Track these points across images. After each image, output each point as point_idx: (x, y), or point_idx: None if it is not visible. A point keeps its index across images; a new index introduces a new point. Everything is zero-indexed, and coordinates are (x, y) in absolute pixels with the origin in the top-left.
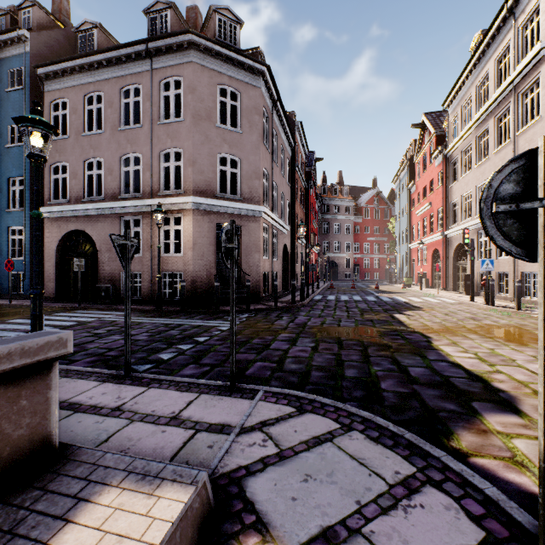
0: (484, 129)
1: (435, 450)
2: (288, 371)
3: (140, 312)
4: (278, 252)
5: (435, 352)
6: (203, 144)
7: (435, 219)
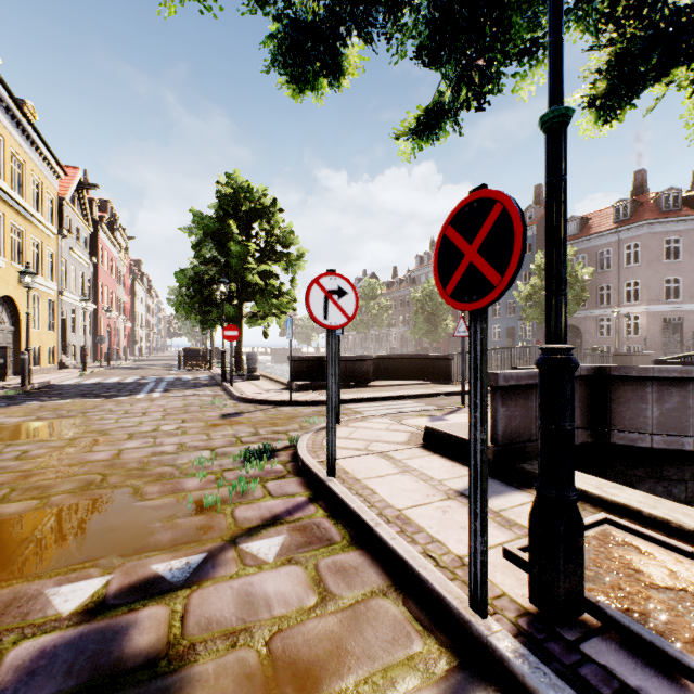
0: None
1: None
2: None
3: None
4: None
5: None
6: (653, 275)
7: None
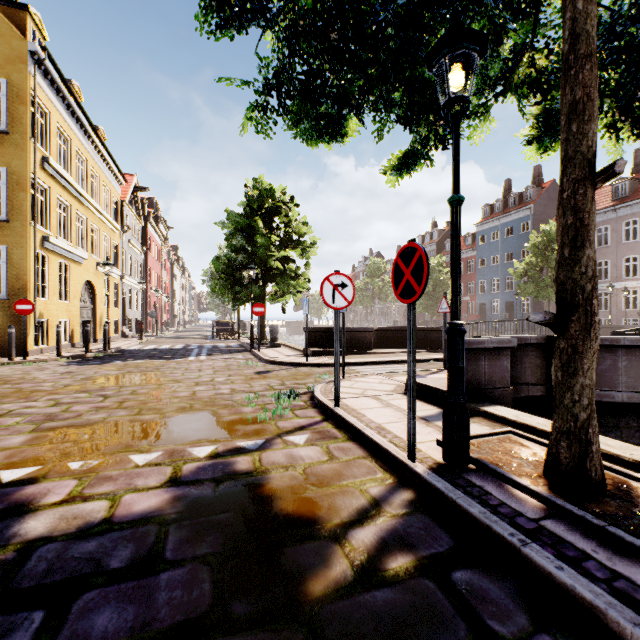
0: None
1: None
2: None
3: None
4: None
5: None
6: None
7: None
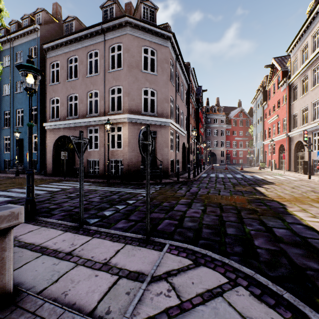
0: (318, 64)
1: (315, 315)
2: (186, 228)
3: (97, 183)
4: (179, 147)
5: (291, 216)
6: (134, 82)
7: (281, 125)
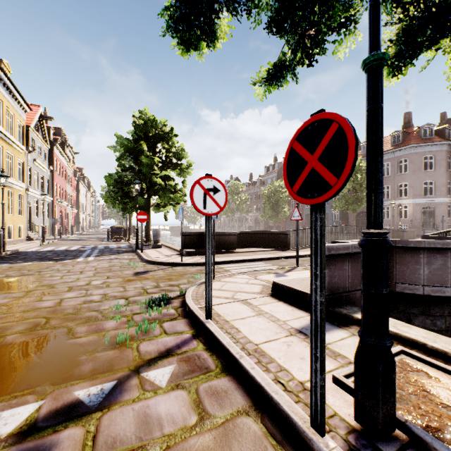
0: None
1: None
2: None
3: None
4: None
5: None
6: (416, 180)
7: None
